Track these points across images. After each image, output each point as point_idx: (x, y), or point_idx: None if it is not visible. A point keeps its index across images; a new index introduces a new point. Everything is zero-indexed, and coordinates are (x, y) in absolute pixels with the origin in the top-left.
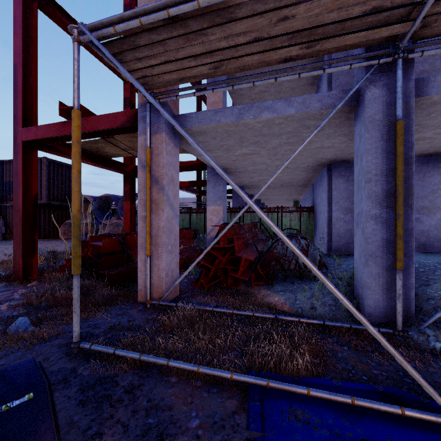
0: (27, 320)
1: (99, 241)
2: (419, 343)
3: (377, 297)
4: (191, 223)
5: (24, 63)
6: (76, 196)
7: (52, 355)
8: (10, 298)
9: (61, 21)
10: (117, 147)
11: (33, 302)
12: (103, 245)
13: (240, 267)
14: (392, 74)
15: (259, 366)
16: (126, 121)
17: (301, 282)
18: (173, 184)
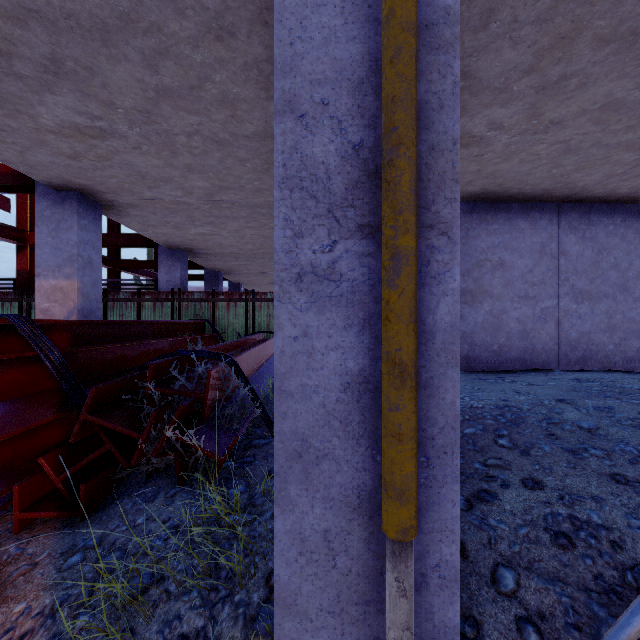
0: None
1: None
2: None
3: None
4: None
5: None
6: None
7: None
8: None
9: None
10: None
11: None
12: None
13: None
14: None
15: None
16: None
17: (175, 497)
18: None
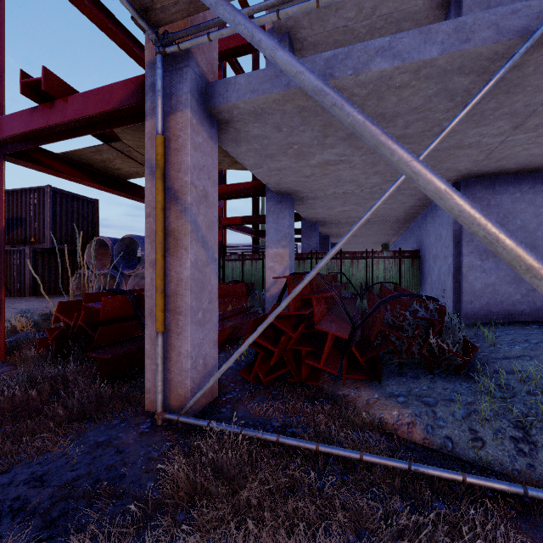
0: None
1: (100, 301)
2: None
3: None
4: (244, 274)
5: None
6: None
7: None
8: None
9: None
10: (131, 158)
11: None
12: (103, 308)
13: (325, 349)
14: None
15: None
16: (127, 97)
17: (433, 378)
18: (208, 204)
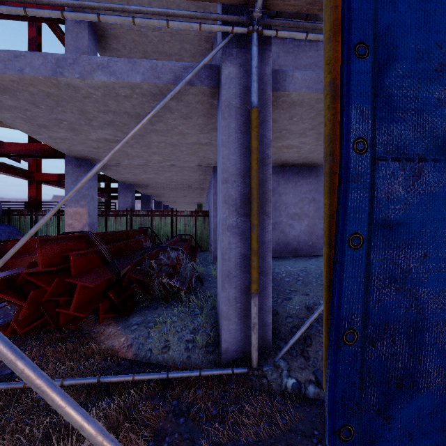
0: None
1: None
2: (272, 383)
3: (234, 327)
4: (61, 229)
5: None
6: None
7: None
8: None
9: None
10: None
11: None
12: None
13: (74, 297)
14: (250, 53)
15: None
16: None
17: (166, 307)
18: None
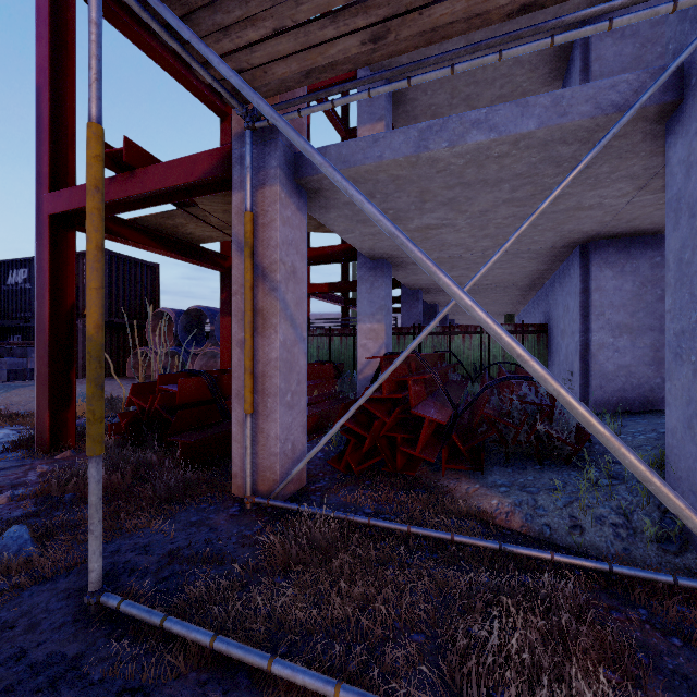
0: (25, 531)
1: (175, 383)
2: None
3: None
4: (332, 353)
5: (53, 84)
6: (92, 297)
7: (46, 618)
8: (20, 482)
9: (115, 15)
10: (206, 223)
11: (52, 492)
12: (180, 391)
13: (421, 435)
14: None
15: (480, 693)
16: (212, 169)
17: (541, 469)
18: (296, 280)
